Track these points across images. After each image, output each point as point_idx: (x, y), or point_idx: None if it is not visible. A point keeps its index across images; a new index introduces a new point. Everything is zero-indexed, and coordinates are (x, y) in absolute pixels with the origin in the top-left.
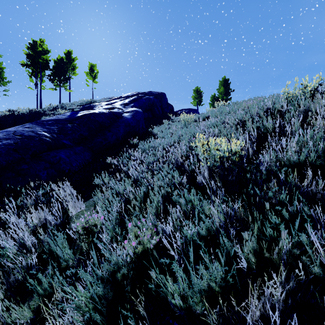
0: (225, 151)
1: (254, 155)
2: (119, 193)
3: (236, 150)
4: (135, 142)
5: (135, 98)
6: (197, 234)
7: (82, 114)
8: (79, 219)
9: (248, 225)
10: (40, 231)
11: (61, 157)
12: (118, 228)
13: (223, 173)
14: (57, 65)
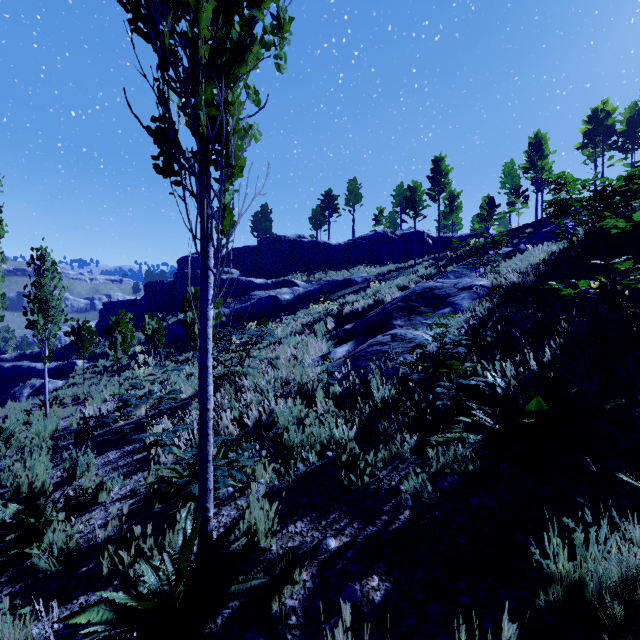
0: None
1: None
2: None
3: None
4: None
5: None
6: None
7: None
8: None
9: None
10: None
11: None
12: None
13: None
14: (627, 121)
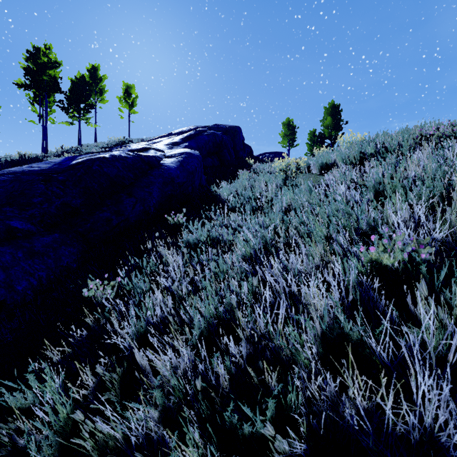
0: None
1: None
2: None
3: None
4: (180, 222)
5: (191, 134)
6: None
7: (79, 161)
8: None
9: None
10: None
11: None
12: None
13: None
14: (73, 86)
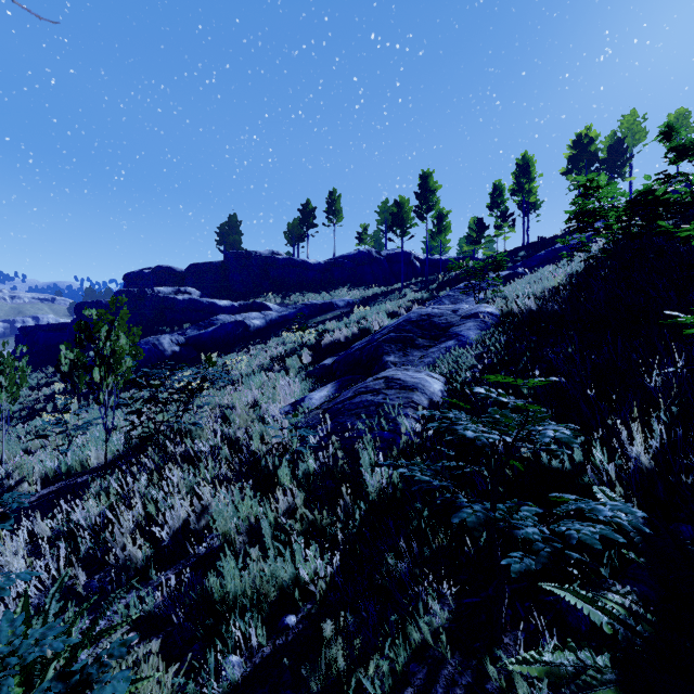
0: None
1: None
2: None
3: None
4: None
5: None
6: None
7: None
8: None
9: None
10: None
11: None
12: None
13: None
14: (608, 150)
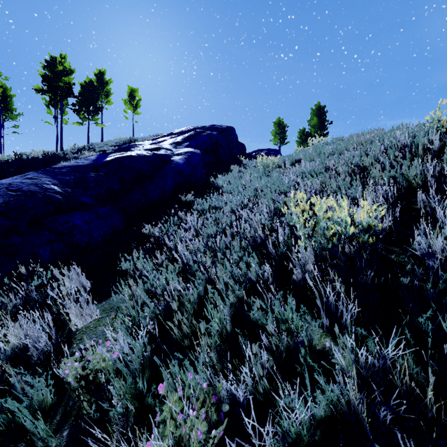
0: (348, 224)
1: (395, 228)
2: (155, 292)
3: (370, 222)
4: (190, 200)
5: (191, 135)
6: (307, 422)
7: (112, 158)
8: (88, 335)
9: (414, 392)
10: (9, 371)
11: (76, 223)
12: (148, 369)
13: (348, 269)
14: (84, 91)
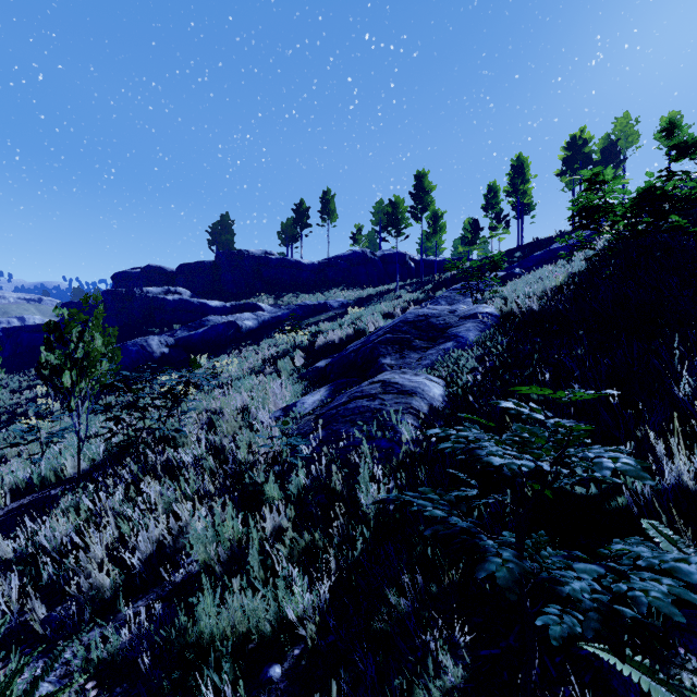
0: None
1: None
2: None
3: None
4: None
5: None
6: None
7: None
8: None
9: None
10: None
11: None
12: None
13: None
14: (602, 152)
